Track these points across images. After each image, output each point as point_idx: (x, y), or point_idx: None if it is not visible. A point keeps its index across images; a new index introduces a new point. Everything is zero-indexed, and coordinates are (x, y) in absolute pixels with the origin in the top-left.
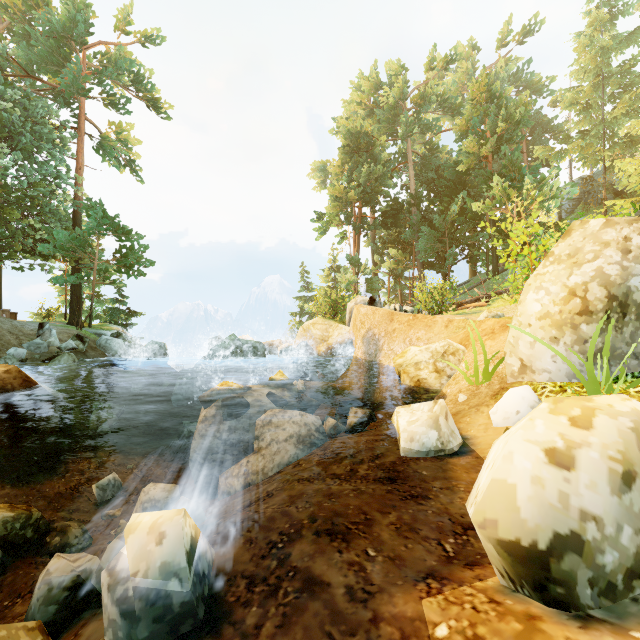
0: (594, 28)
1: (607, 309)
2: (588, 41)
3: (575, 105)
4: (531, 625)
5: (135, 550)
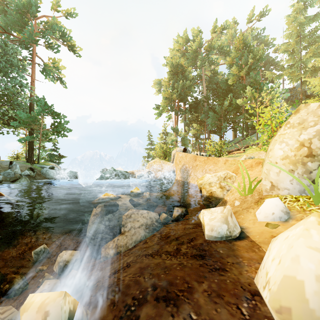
0: (296, 12)
1: None
2: (293, 19)
3: (287, 51)
4: None
5: None
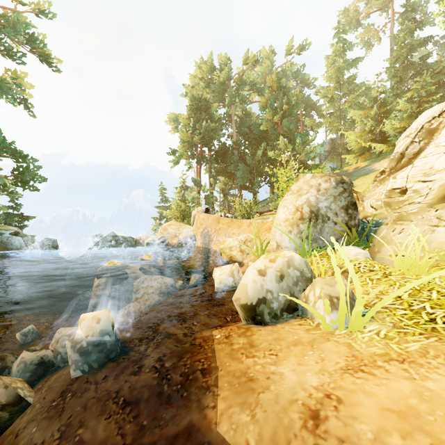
0: (335, 54)
1: (310, 217)
2: (332, 61)
3: (326, 97)
4: (248, 329)
5: (86, 327)
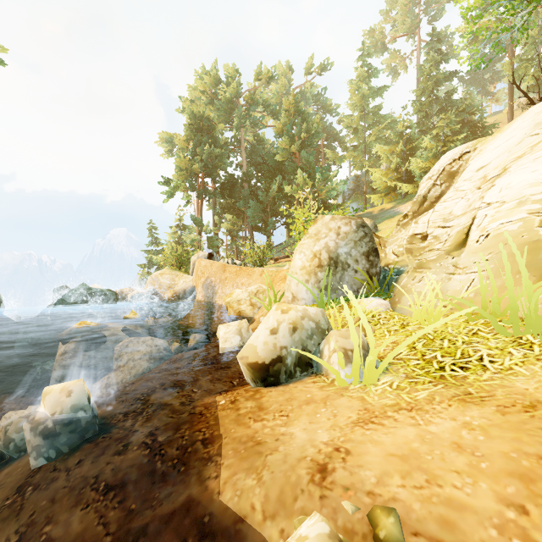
0: (360, 79)
1: (329, 264)
2: (356, 87)
3: (349, 128)
4: (257, 391)
5: (52, 402)
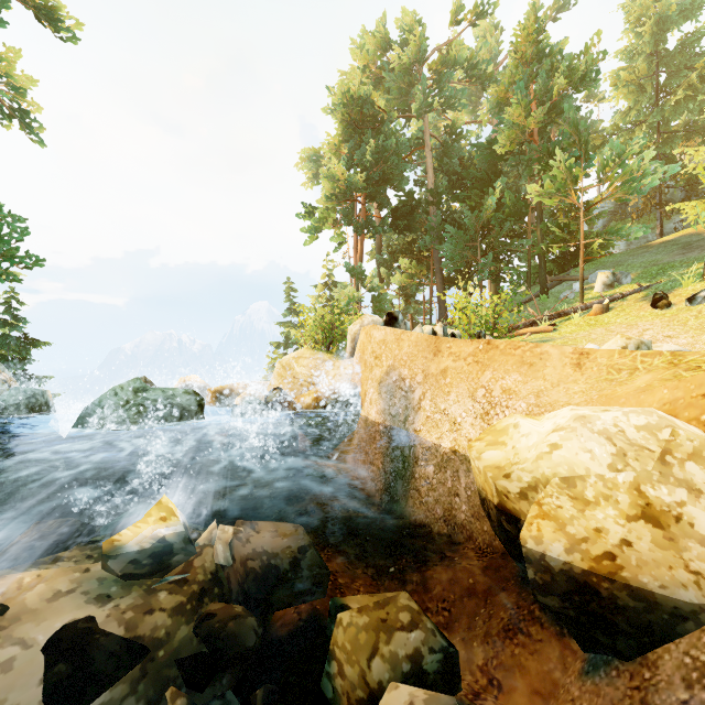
0: None
1: None
2: (644, 7)
3: (629, 85)
4: None
5: None
